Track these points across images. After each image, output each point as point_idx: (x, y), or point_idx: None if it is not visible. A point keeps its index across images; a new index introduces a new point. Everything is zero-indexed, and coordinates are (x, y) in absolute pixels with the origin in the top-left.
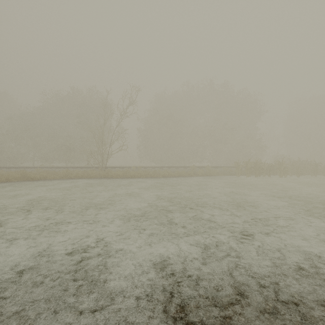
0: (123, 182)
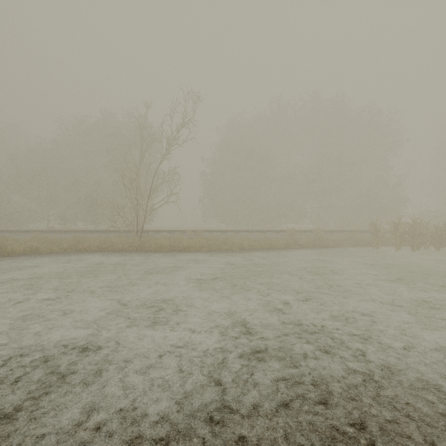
0: (164, 262)
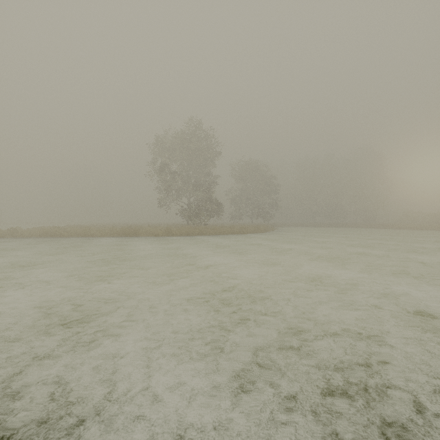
0: None
